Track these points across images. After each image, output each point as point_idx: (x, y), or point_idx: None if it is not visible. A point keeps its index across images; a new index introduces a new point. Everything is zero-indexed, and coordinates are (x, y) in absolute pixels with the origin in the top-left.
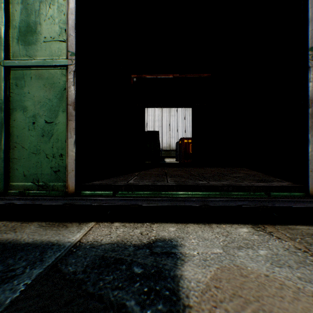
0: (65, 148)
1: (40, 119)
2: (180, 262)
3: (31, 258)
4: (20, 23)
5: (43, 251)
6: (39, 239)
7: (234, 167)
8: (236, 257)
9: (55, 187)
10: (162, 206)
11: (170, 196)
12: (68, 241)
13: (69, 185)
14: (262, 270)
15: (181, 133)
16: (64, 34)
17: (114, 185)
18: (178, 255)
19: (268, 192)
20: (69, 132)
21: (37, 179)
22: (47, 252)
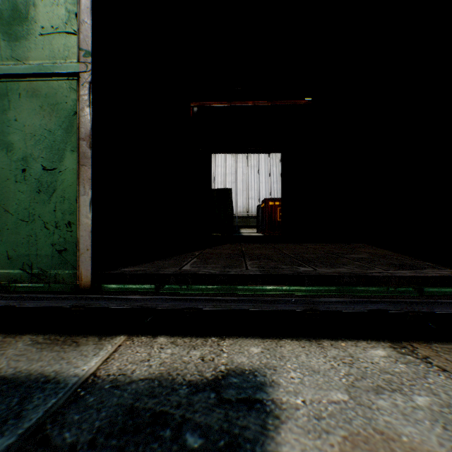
0: (76, 212)
1: (35, 163)
2: (273, 423)
3: (0, 412)
4: (1, 5)
5: (27, 394)
6: (25, 369)
7: (347, 243)
8: (376, 413)
9: (60, 277)
10: (238, 310)
11: (252, 293)
12: (75, 374)
13: (81, 274)
14: (430, 443)
15: (264, 192)
16: (74, 21)
17: (158, 273)
18: (268, 406)
19: (419, 287)
20: (81, 185)
21: (29, 264)
22: (33, 398)
